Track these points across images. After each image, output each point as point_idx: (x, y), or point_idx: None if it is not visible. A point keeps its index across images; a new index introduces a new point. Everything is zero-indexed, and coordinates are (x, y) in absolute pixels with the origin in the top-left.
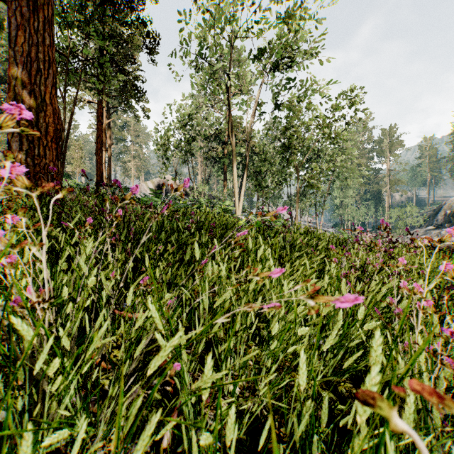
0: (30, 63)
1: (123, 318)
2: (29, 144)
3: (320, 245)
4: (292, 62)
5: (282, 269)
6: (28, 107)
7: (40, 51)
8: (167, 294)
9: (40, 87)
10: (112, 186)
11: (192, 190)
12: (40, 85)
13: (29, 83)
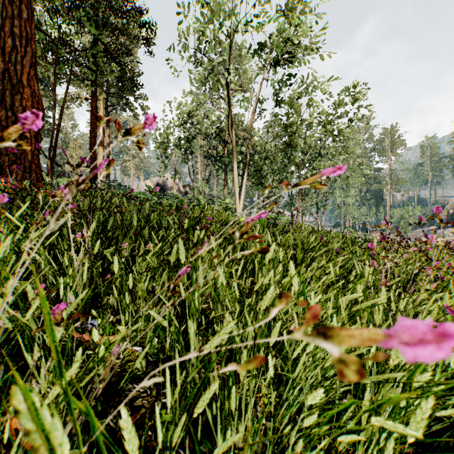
0: (5, 38)
1: (82, 345)
2: (3, 130)
3: (332, 244)
4: (294, 57)
5: (442, 325)
6: (2, 88)
7: (16, 25)
8: (119, 328)
9: (17, 66)
10: (78, 167)
11: (192, 189)
12: (17, 64)
13: (3, 61)
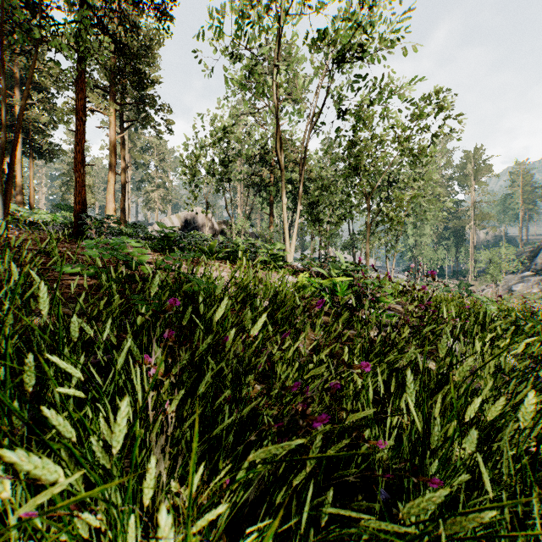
0: None
1: None
2: None
3: None
4: (363, 52)
5: None
6: None
7: None
8: None
9: None
10: None
11: (229, 227)
12: None
13: None
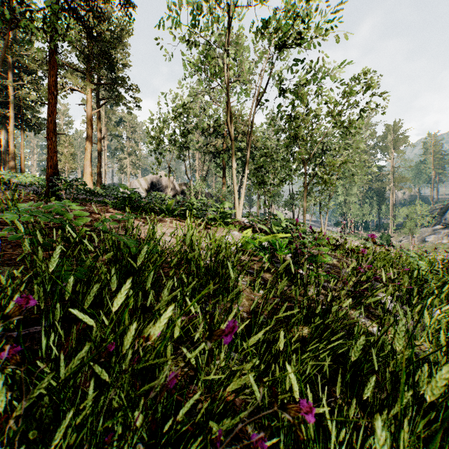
0: None
1: None
2: None
3: None
4: (301, 39)
5: None
6: None
7: None
8: None
9: None
10: None
11: (188, 188)
12: None
13: None
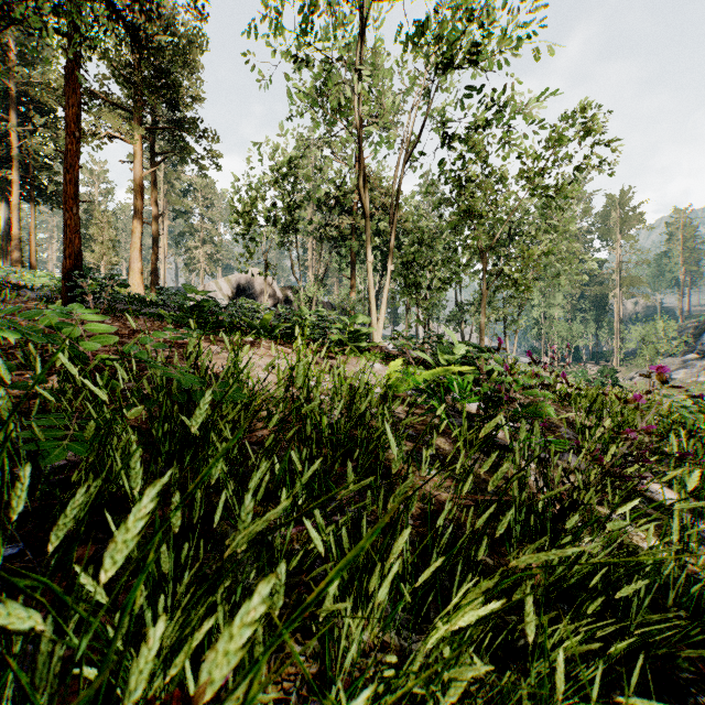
0: None
1: None
2: None
3: None
4: (478, 55)
5: None
6: None
7: None
8: None
9: None
10: None
11: (296, 294)
12: None
13: None
